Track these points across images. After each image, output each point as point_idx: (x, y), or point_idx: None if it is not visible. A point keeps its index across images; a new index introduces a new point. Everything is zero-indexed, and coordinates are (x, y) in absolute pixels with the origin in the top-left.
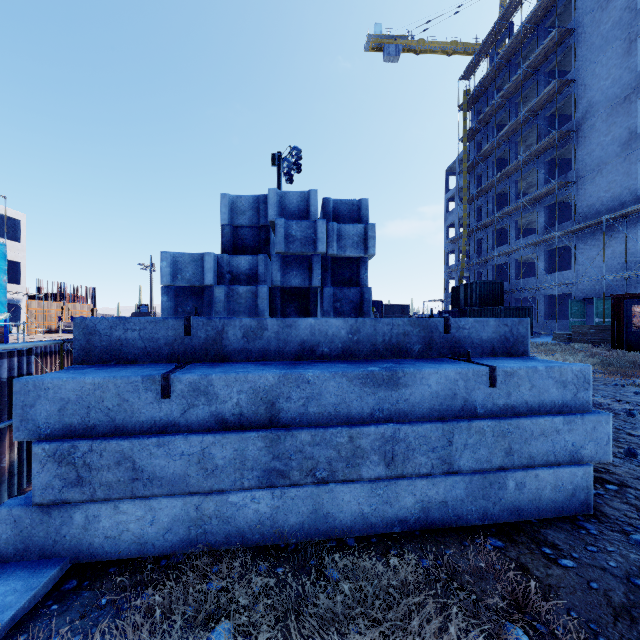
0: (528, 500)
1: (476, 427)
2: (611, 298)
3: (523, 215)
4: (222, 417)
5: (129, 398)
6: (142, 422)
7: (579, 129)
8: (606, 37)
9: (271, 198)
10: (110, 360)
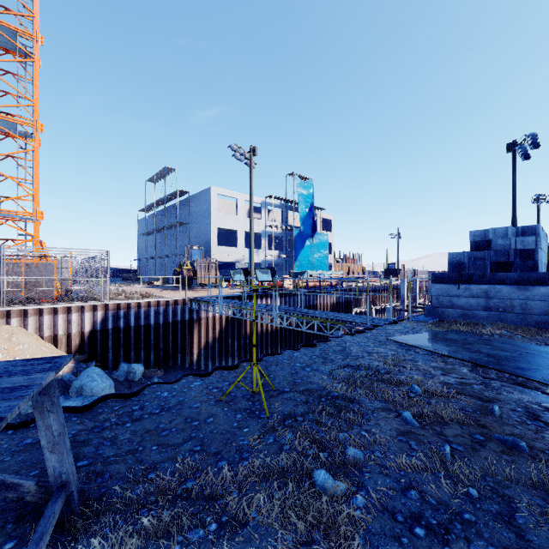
0: None
1: None
2: None
3: None
4: (472, 294)
5: (450, 289)
6: (453, 294)
7: None
8: None
9: (490, 231)
10: (440, 283)
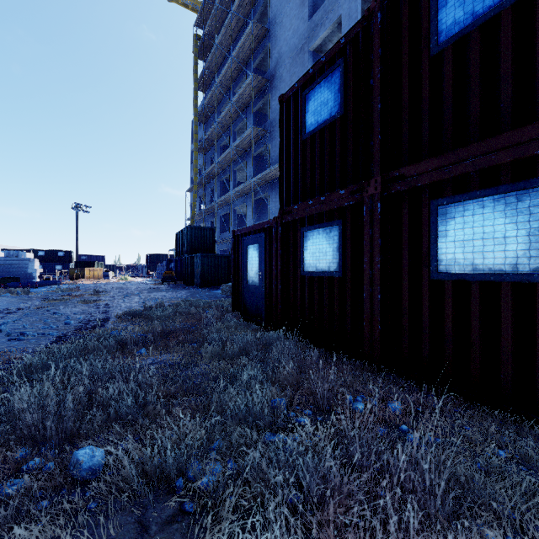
0: None
1: None
2: (232, 235)
3: (239, 165)
4: None
5: None
6: None
7: (273, 79)
8: None
9: None
10: None
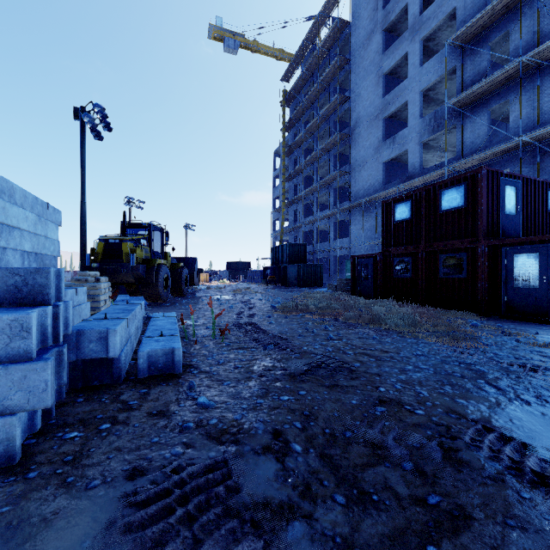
0: None
1: None
2: (351, 258)
3: (321, 194)
4: None
5: None
6: None
7: (352, 134)
8: (367, 70)
9: None
10: None
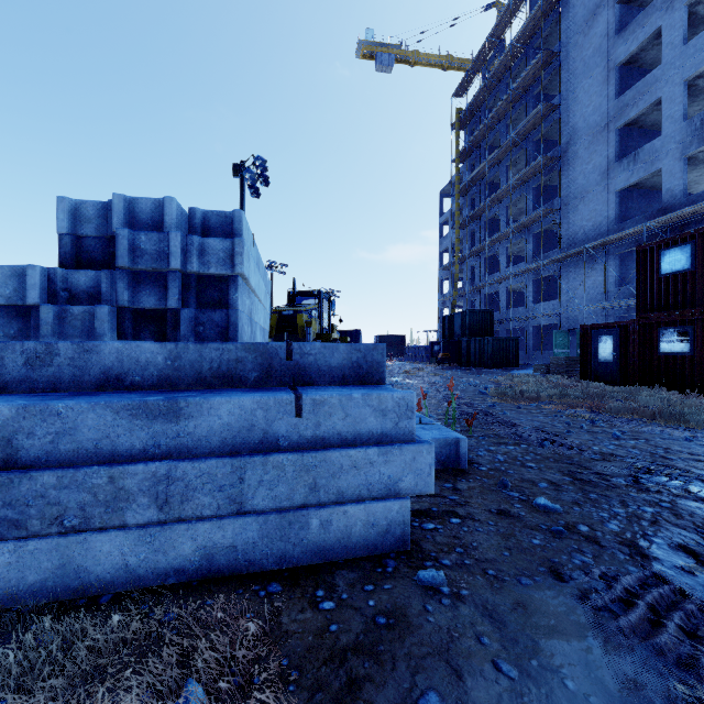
0: (335, 539)
1: (274, 461)
2: (581, 328)
3: (513, 242)
4: None
5: None
6: None
7: (564, 155)
8: (588, 63)
9: (116, 204)
10: None
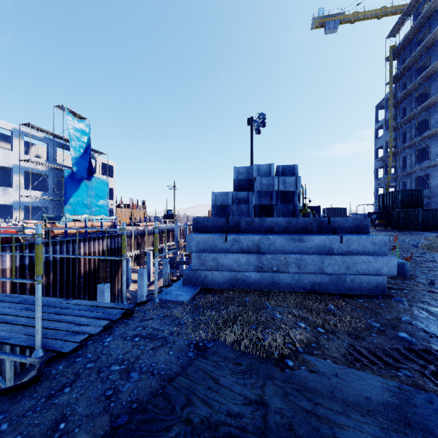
0: (356, 286)
1: (333, 257)
2: None
3: None
4: (242, 249)
5: (216, 241)
6: (219, 249)
7: None
8: None
9: (254, 168)
10: (203, 232)
